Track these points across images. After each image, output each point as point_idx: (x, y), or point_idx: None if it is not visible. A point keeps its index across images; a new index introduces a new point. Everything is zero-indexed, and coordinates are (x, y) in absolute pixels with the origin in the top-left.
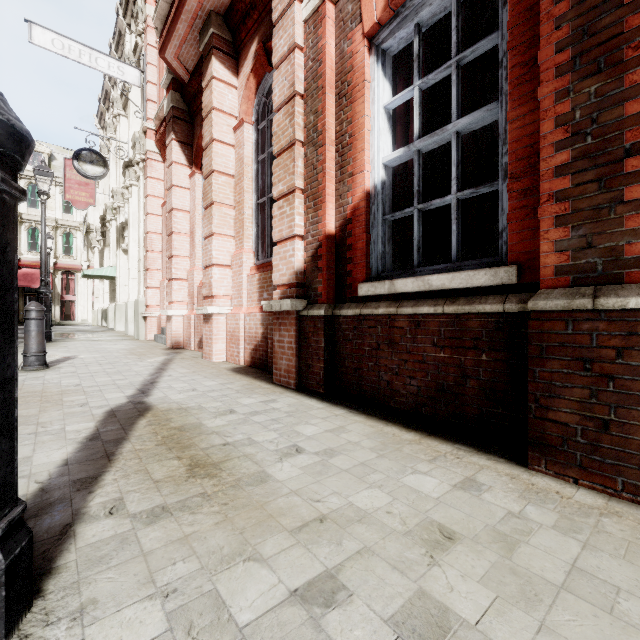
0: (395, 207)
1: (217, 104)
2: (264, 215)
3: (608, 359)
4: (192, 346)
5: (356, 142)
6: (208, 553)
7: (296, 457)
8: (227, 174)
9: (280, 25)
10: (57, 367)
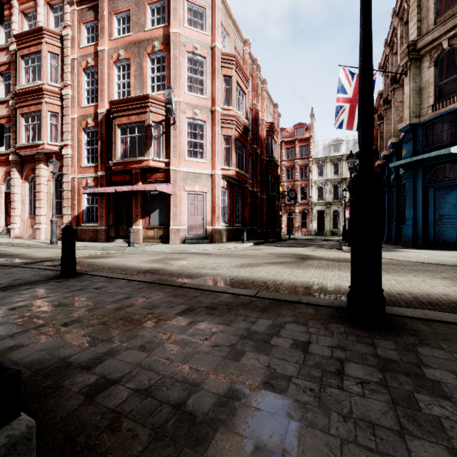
0: (88, 212)
1: (42, 175)
2: (57, 203)
3: (102, 232)
4: (25, 237)
5: (81, 202)
6: None
7: None
8: (45, 192)
9: (65, 176)
10: None
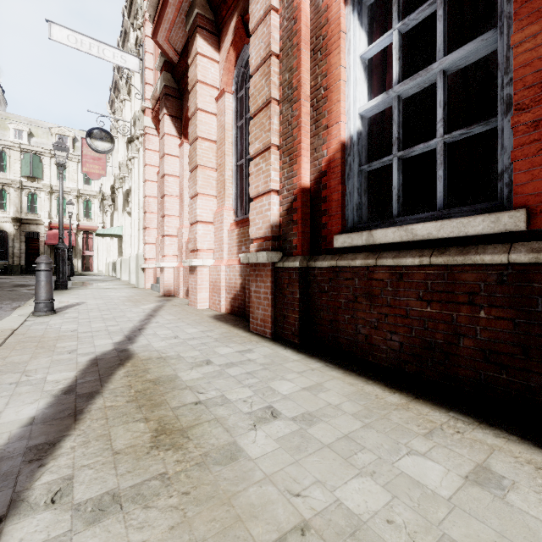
0: (371, 158)
1: (201, 77)
2: (243, 176)
3: None
4: (181, 294)
5: (331, 94)
6: None
7: (271, 423)
8: (210, 140)
9: None
10: (63, 313)
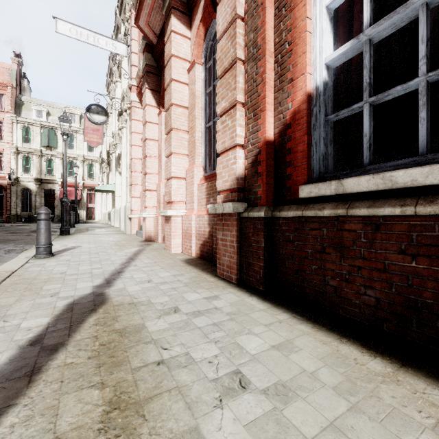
0: (337, 108)
1: (175, 52)
2: (211, 136)
3: None
4: (159, 239)
5: (296, 47)
6: None
7: (239, 398)
8: (182, 106)
9: None
10: (60, 255)
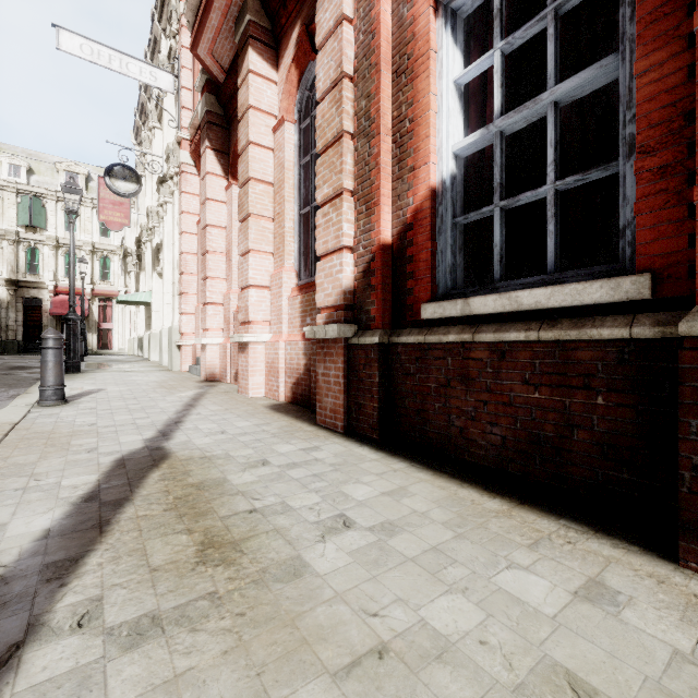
0: (468, 208)
1: (254, 102)
2: (307, 228)
3: None
4: (228, 378)
5: (418, 128)
6: None
7: (343, 534)
8: (265, 182)
9: None
10: (77, 402)
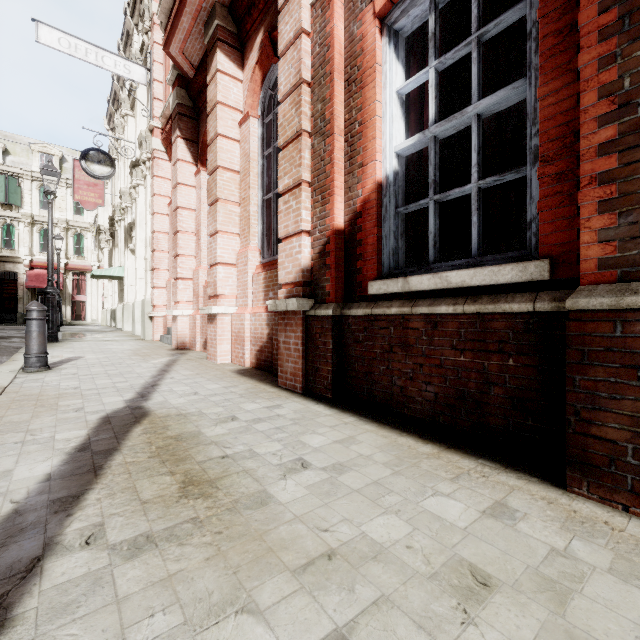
0: (408, 199)
1: (222, 98)
2: (270, 212)
3: None
4: (197, 347)
5: (366, 130)
6: (194, 601)
7: (301, 473)
8: (232, 170)
9: (286, 10)
10: (59, 368)
